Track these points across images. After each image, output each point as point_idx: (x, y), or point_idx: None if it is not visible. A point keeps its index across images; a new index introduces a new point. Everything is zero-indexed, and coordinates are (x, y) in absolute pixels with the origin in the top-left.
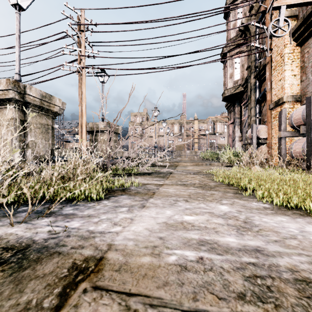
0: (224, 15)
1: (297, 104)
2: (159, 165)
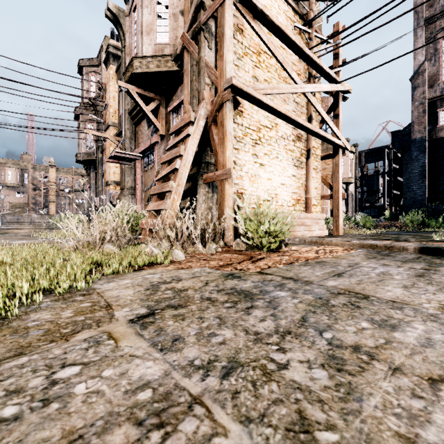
0: (79, 71)
1: (118, 187)
2: None
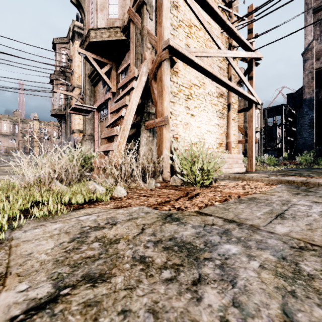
0: (53, 47)
1: (81, 134)
2: None
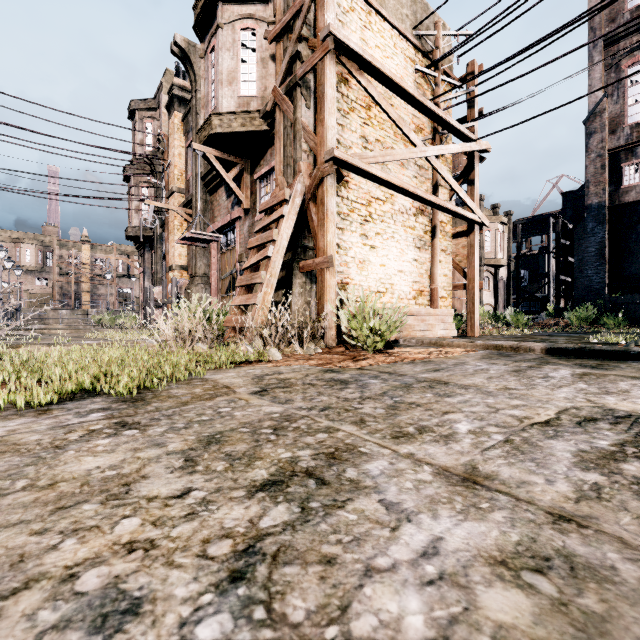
0: (130, 116)
1: (185, 273)
2: (6, 334)
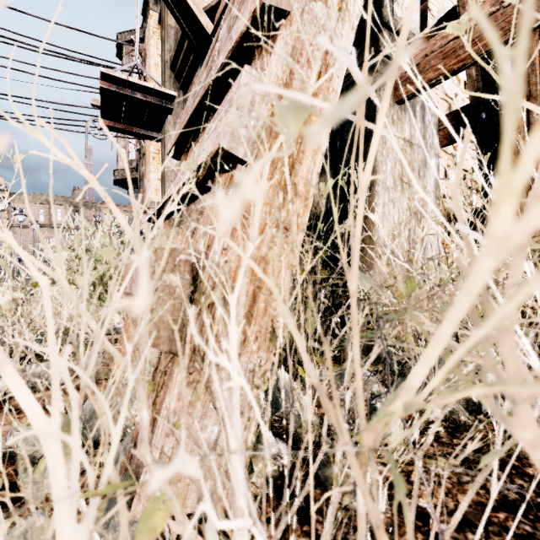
0: (118, 54)
1: None
2: None
